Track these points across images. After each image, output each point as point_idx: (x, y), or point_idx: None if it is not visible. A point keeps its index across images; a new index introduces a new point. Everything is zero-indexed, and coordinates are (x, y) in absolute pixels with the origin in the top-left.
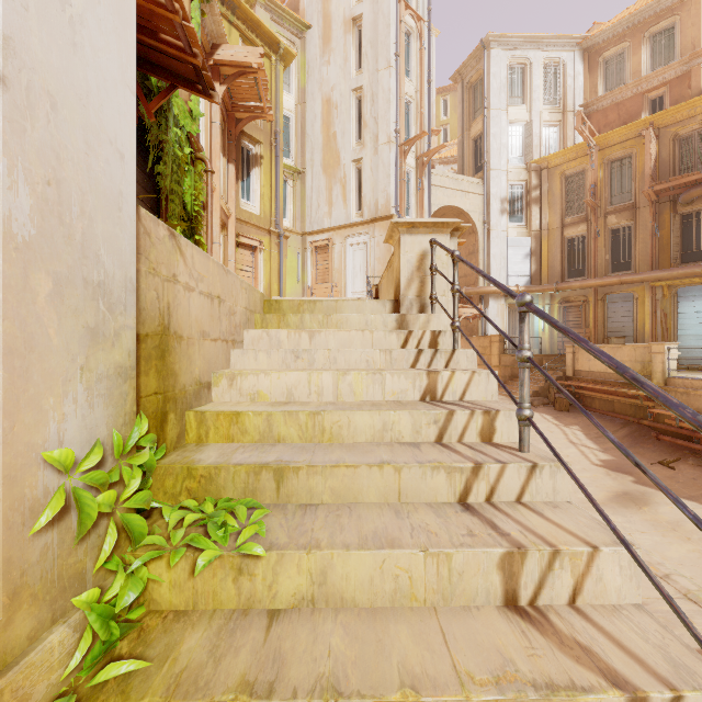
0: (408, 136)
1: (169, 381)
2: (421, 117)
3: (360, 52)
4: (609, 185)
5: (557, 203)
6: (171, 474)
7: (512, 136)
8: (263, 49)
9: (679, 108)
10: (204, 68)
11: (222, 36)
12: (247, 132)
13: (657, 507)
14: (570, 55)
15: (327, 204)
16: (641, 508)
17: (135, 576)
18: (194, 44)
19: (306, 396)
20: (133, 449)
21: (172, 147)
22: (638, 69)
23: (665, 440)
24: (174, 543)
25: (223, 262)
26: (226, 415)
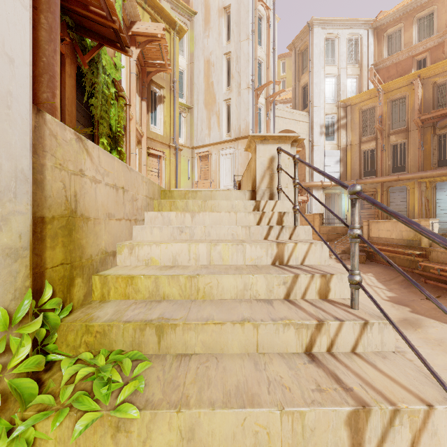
0: (260, 84)
1: (76, 253)
2: (269, 72)
3: (229, 29)
4: (390, 116)
5: (357, 128)
6: (72, 330)
7: (327, 84)
8: (165, 27)
9: (437, 65)
10: (121, 31)
11: (137, 16)
12: (154, 80)
13: (427, 329)
14: (365, 32)
15: (207, 128)
16: (416, 329)
17: (21, 437)
18: (113, 13)
19: (187, 261)
20: (25, 319)
21: (102, 87)
22: (410, 41)
23: (430, 283)
24: (62, 401)
25: (138, 166)
26: (123, 278)
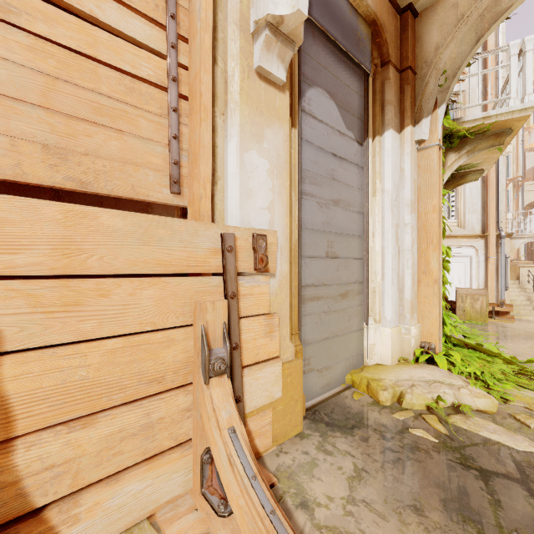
0: (508, 171)
1: None
2: (517, 162)
3: None
4: None
5: None
6: None
7: None
8: None
9: None
10: None
11: None
12: None
13: None
14: None
15: None
16: None
17: None
18: None
19: None
20: None
21: None
22: None
23: None
24: None
25: None
26: None
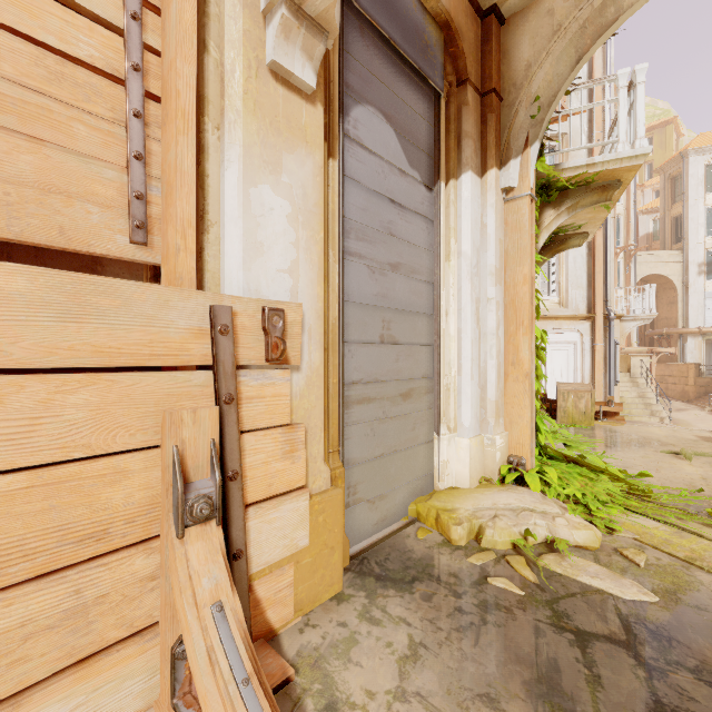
0: (618, 238)
1: None
2: (628, 226)
3: None
4: None
5: None
6: None
7: (710, 215)
8: None
9: None
10: None
11: None
12: None
13: None
14: None
15: None
16: None
17: None
18: None
19: None
20: None
21: None
22: None
23: None
24: None
25: None
26: None
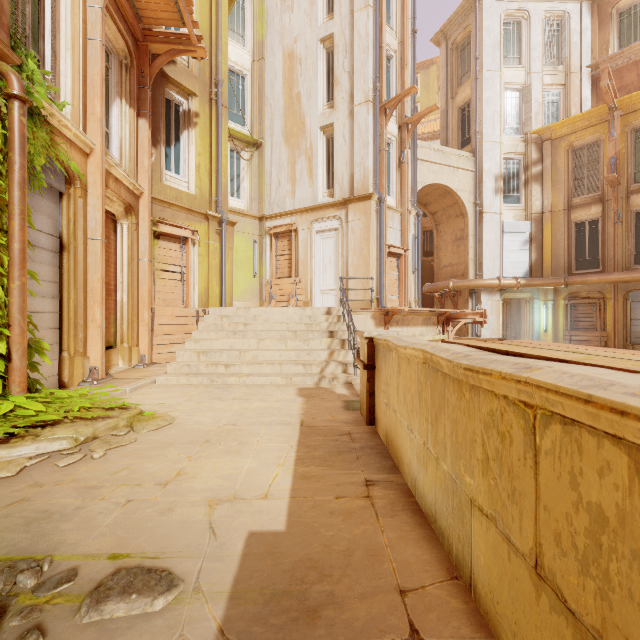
0: (389, 98)
1: None
2: (405, 74)
3: None
4: (632, 159)
5: (563, 180)
6: None
7: (507, 102)
8: None
9: None
10: None
11: None
12: (173, 77)
13: None
14: (576, 7)
15: (289, 181)
16: None
17: None
18: None
19: None
20: None
21: None
22: None
23: None
24: None
25: (129, 262)
26: None
